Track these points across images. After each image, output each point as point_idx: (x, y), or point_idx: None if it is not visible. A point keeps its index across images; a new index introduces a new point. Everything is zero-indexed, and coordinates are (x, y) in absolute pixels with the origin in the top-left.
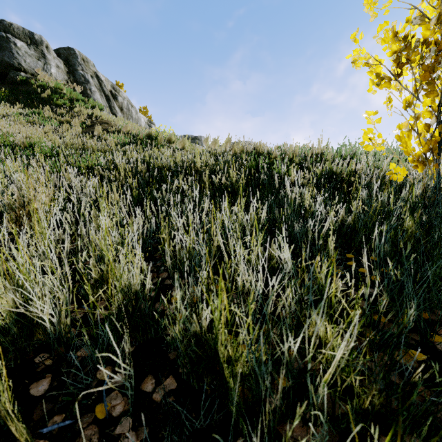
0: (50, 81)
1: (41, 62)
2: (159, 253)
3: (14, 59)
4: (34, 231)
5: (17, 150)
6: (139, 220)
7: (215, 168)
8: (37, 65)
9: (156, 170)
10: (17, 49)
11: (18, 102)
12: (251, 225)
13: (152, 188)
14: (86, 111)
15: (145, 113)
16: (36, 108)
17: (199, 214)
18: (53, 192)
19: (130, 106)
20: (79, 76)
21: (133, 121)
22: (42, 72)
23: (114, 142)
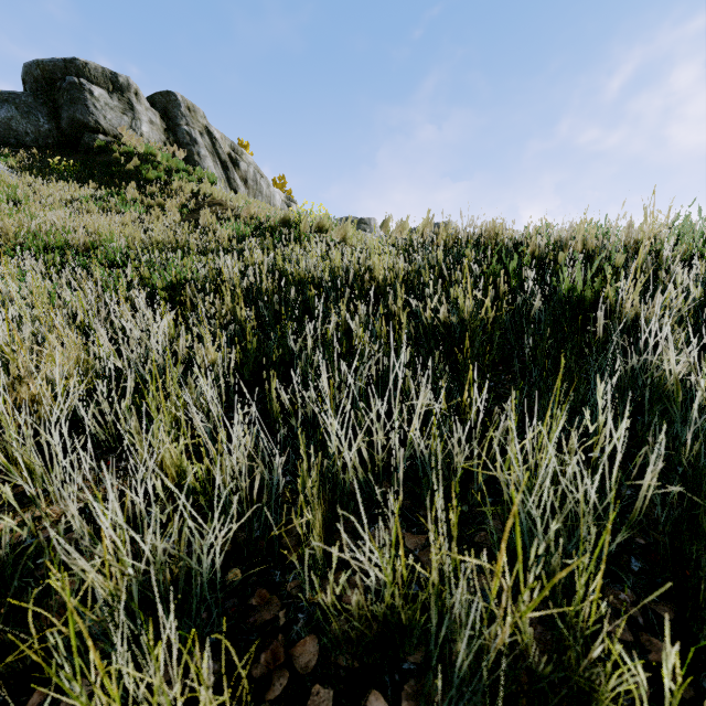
0: (139, 144)
1: (127, 117)
2: (294, 534)
3: (90, 115)
4: (12, 456)
5: (68, 256)
6: (241, 456)
7: (412, 279)
8: (122, 122)
9: (294, 291)
10: (94, 100)
11: (92, 180)
12: (570, 481)
13: (286, 325)
14: (190, 187)
15: (282, 186)
16: (118, 187)
17: (389, 395)
18: (84, 347)
19: (258, 175)
20: (183, 134)
21: (263, 199)
22: (128, 132)
23: (228, 235)
